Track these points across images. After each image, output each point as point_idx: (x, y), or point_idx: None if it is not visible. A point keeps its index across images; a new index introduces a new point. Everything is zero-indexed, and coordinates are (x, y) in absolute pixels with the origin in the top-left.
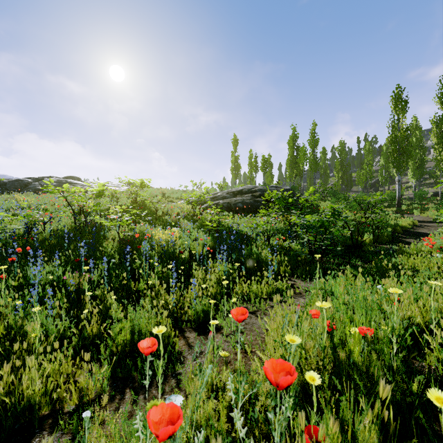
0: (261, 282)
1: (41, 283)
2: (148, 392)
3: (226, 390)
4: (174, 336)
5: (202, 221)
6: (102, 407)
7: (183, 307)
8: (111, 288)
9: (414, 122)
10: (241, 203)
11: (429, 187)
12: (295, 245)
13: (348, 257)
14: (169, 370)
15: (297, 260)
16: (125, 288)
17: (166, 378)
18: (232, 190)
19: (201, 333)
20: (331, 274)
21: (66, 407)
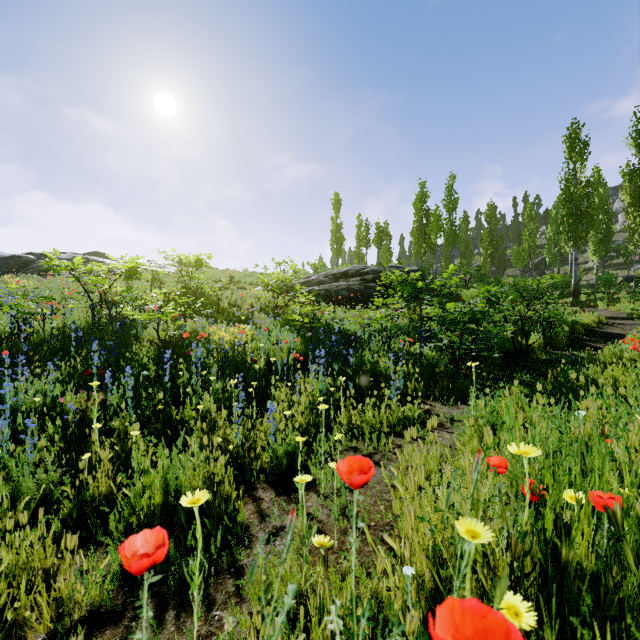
0: (380, 406)
1: (21, 409)
2: (184, 605)
3: (326, 616)
4: (236, 497)
5: (288, 316)
6: (97, 636)
7: (255, 447)
8: (140, 417)
9: (596, 176)
10: (347, 291)
11: (617, 270)
12: (430, 350)
13: (509, 368)
14: (225, 561)
15: (433, 373)
16: (162, 416)
17: (218, 577)
18: (333, 272)
19: (282, 491)
20: (486, 394)
21: (29, 637)
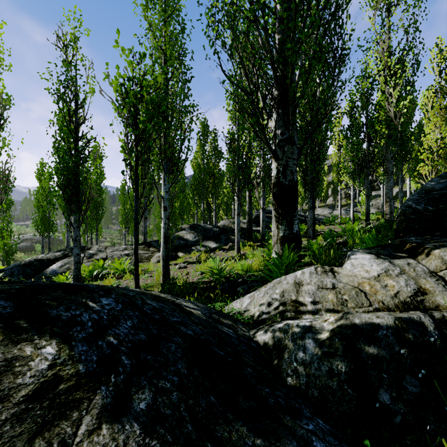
0: None
1: None
2: None
3: None
4: None
5: None
6: None
7: None
8: None
9: None
10: (25, 247)
11: None
12: None
13: None
14: None
15: None
16: None
17: None
18: (23, 238)
19: None
20: None
21: None
